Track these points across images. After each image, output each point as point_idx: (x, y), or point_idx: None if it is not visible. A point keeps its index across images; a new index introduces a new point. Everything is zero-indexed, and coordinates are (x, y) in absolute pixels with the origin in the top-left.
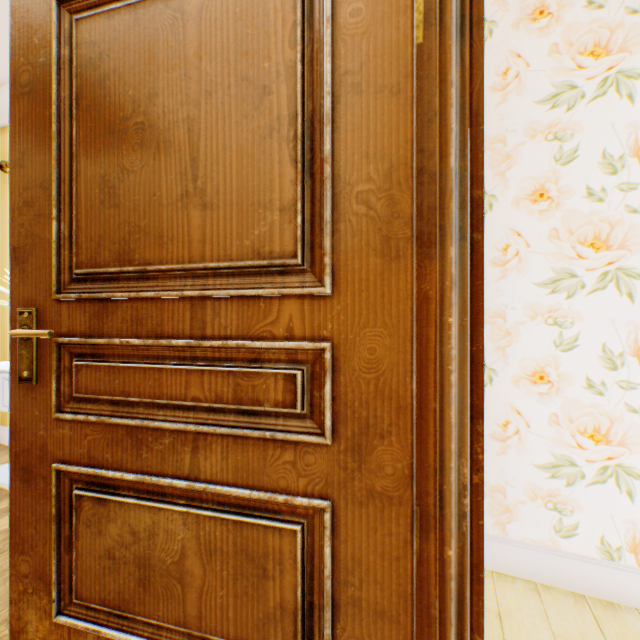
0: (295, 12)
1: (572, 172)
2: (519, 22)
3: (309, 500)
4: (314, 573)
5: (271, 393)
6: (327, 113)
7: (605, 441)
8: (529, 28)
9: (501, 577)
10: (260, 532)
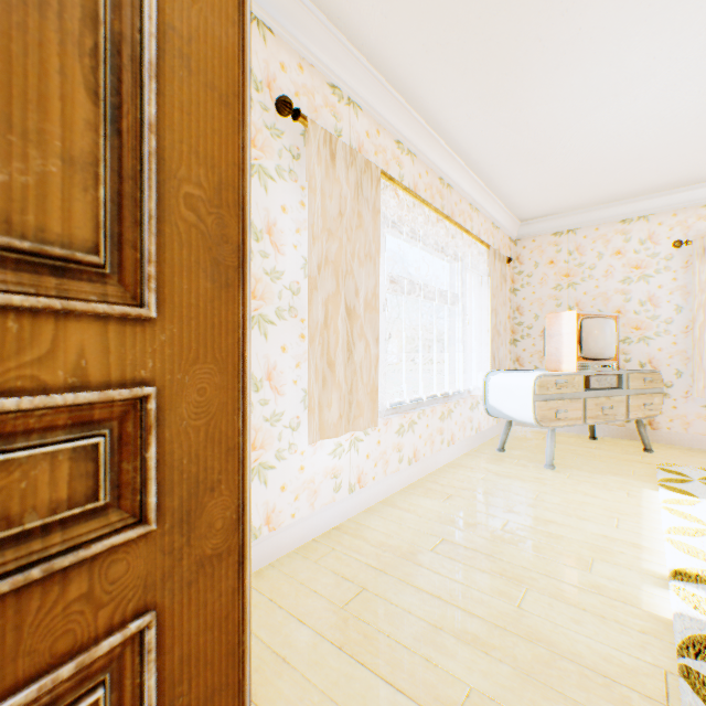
0: None
1: None
2: None
3: (124, 632)
4: None
5: (43, 492)
6: (153, 62)
7: (254, 448)
8: None
9: None
10: None
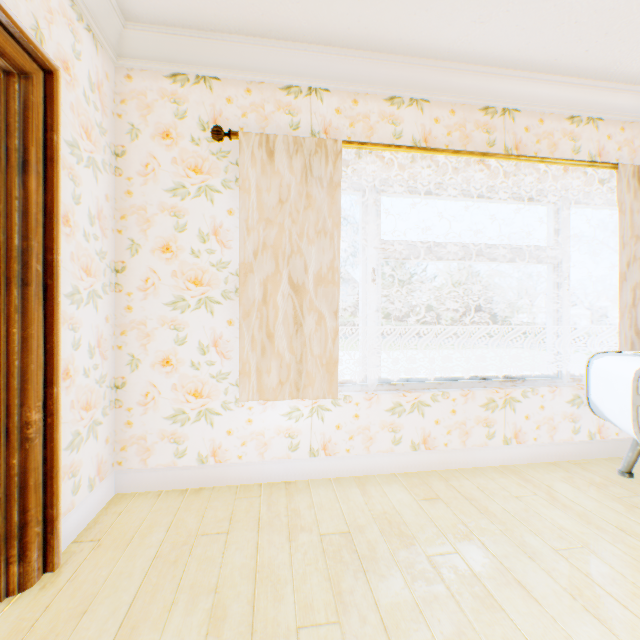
0: None
1: (185, 238)
2: (156, 136)
3: None
4: None
5: None
6: None
7: (201, 396)
8: (161, 142)
9: (142, 494)
10: None
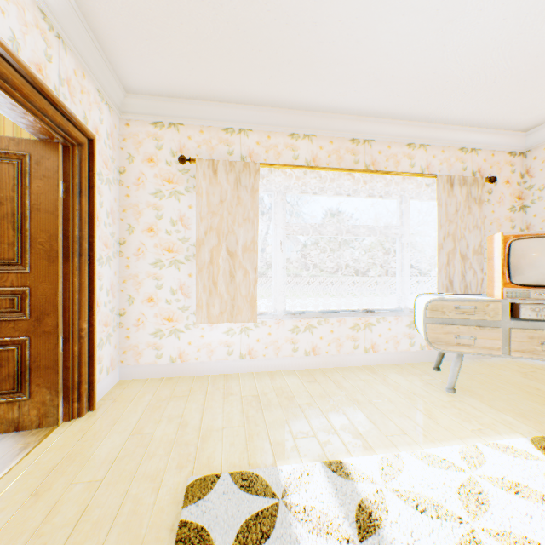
0: (15, 181)
1: (162, 223)
2: (144, 161)
3: (21, 338)
4: (24, 362)
5: (5, 305)
6: (28, 216)
7: (172, 321)
8: (148, 164)
9: (136, 380)
10: None
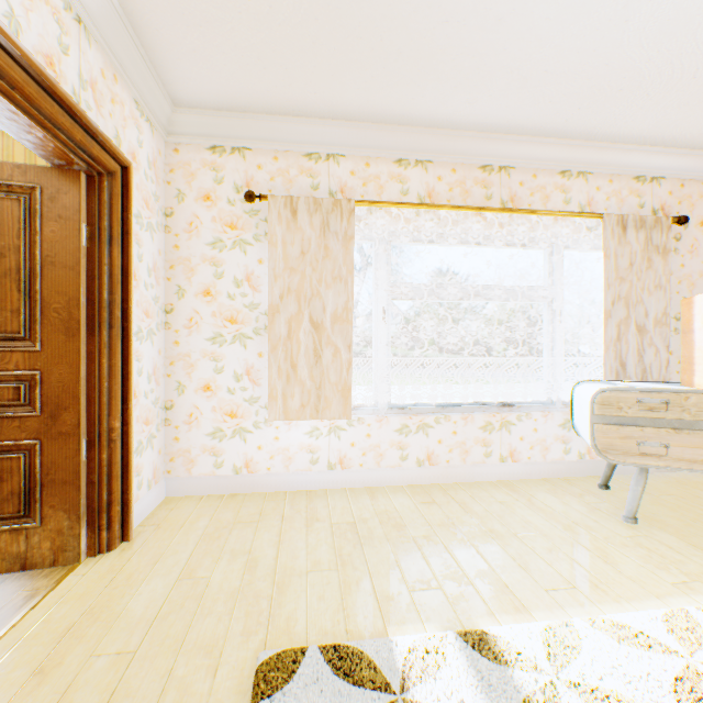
0: (21, 223)
1: (222, 284)
2: (198, 199)
3: (29, 441)
4: (33, 474)
5: (7, 396)
6: (39, 272)
7: (236, 417)
8: (203, 204)
9: (187, 497)
10: (0, 461)
